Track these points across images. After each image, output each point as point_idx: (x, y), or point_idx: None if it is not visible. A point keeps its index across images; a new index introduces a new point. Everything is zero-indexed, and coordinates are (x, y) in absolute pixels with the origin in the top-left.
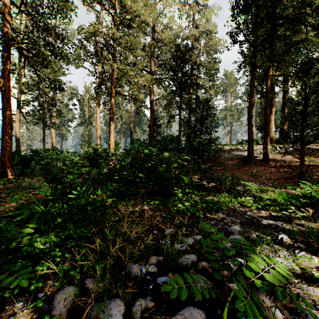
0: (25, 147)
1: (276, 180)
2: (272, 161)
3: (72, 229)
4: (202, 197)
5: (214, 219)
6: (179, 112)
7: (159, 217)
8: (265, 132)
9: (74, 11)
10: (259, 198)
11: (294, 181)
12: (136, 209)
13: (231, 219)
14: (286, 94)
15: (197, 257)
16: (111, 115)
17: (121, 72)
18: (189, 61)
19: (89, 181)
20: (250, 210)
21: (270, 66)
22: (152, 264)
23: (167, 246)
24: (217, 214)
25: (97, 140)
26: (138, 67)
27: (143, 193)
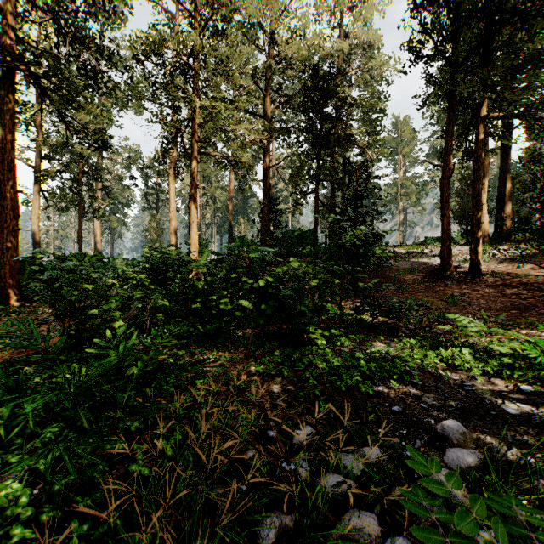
0: (52, 251)
1: (501, 311)
2: (487, 275)
3: (85, 427)
4: (366, 347)
5: (397, 398)
6: (315, 187)
7: (282, 398)
8: (475, 222)
9: (127, 7)
10: (482, 349)
11: (537, 314)
12: (234, 373)
13: (435, 400)
14: (508, 154)
15: (378, 518)
16: (192, 193)
17: (211, 112)
18: (334, 94)
19: (147, 314)
20: (469, 376)
21: (483, 99)
22: (264, 541)
23: (302, 485)
24: (401, 385)
25: (171, 238)
26: (241, 105)
27: (248, 337)
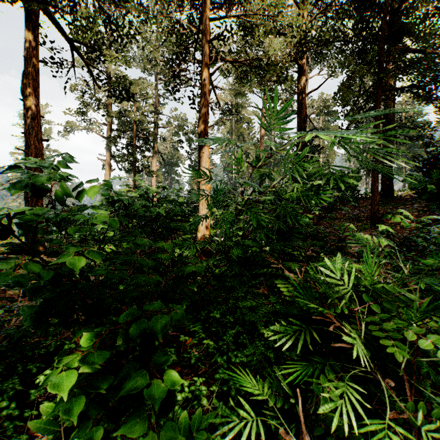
0: None
1: None
2: None
3: None
4: None
5: None
6: (375, 102)
7: None
8: None
9: None
10: None
11: None
12: None
13: None
14: None
15: None
16: (202, 113)
17: None
18: None
19: None
20: None
21: None
22: None
23: None
24: None
25: None
26: None
27: None
